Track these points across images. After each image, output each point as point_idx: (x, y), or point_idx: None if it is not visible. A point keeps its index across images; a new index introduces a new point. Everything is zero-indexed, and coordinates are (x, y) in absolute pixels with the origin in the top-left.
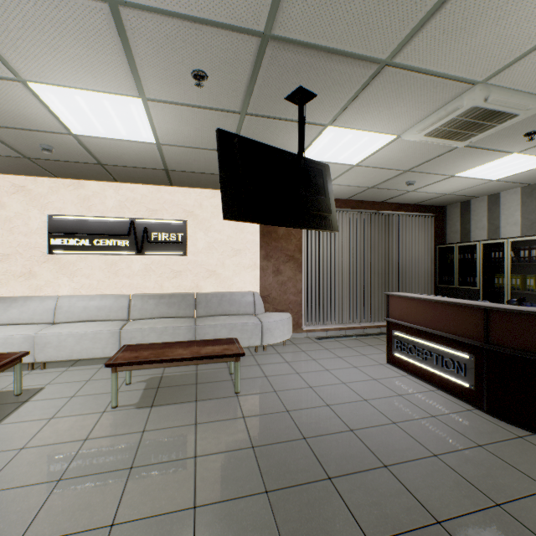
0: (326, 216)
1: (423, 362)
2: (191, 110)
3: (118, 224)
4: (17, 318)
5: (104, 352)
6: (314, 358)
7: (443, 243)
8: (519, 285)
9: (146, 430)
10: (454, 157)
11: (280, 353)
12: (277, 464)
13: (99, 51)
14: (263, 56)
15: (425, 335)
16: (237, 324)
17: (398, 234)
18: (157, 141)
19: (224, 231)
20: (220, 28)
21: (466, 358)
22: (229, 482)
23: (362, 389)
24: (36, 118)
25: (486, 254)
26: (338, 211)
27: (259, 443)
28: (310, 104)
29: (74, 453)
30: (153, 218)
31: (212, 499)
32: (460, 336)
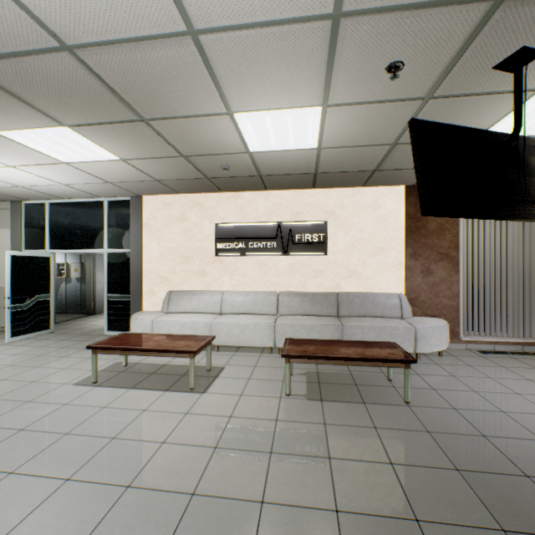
0: None
1: None
2: (367, 108)
3: (267, 228)
4: (196, 308)
5: (261, 342)
6: (490, 376)
7: None
8: None
9: (326, 422)
10: None
11: (439, 365)
12: (502, 499)
13: (303, 69)
14: (485, 23)
15: None
16: (386, 327)
17: None
18: (318, 146)
19: (365, 229)
20: (443, 5)
21: None
22: (445, 504)
23: None
24: (227, 143)
25: None
26: None
27: (463, 467)
28: (527, 66)
29: (272, 431)
30: (296, 220)
31: (433, 517)
32: None
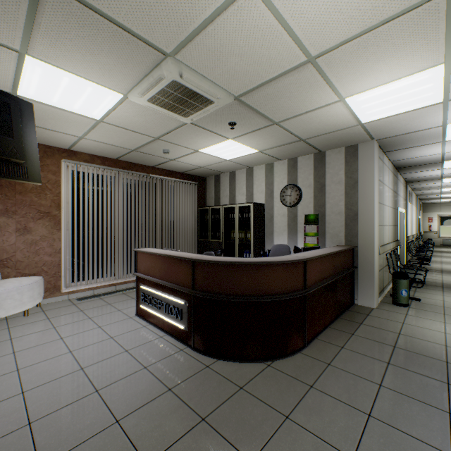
0: (17, 162)
1: (159, 311)
2: None
3: None
4: None
5: None
6: (56, 326)
7: (205, 206)
8: (244, 237)
9: None
10: (189, 133)
11: (11, 328)
12: None
13: None
14: None
15: (160, 286)
16: None
17: (167, 196)
18: None
19: None
20: None
21: (183, 304)
22: None
23: (88, 355)
24: None
25: (227, 215)
26: (108, 169)
27: None
28: None
29: None
30: None
31: None
32: (180, 285)
